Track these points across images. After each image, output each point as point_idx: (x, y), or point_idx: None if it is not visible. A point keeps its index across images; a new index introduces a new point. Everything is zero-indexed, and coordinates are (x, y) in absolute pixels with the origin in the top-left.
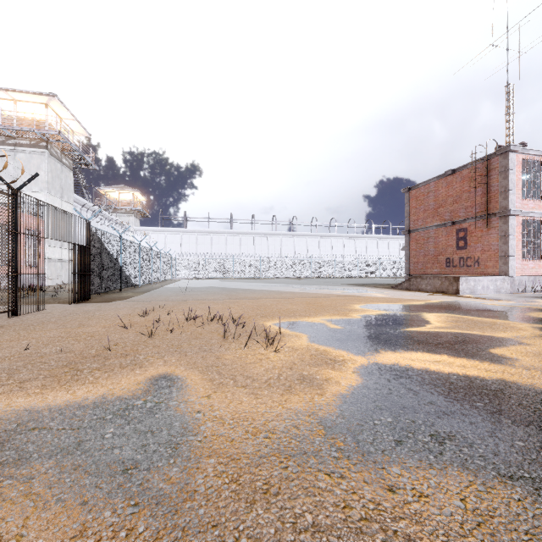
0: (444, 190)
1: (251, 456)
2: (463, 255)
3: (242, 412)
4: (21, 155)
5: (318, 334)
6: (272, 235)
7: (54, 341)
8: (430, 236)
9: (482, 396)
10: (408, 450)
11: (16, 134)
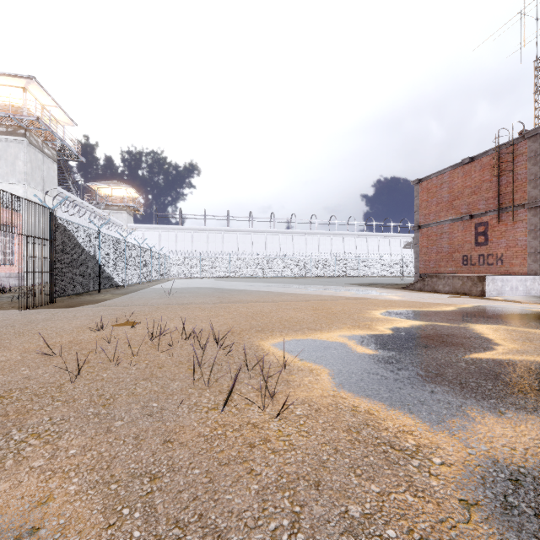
0: (460, 180)
1: None
2: (483, 252)
3: None
4: None
5: (344, 366)
6: (270, 233)
7: None
8: (444, 232)
9: None
10: None
11: None
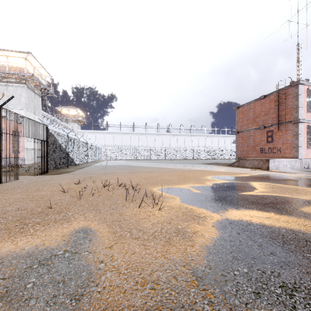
0: (259, 107)
1: (139, 309)
2: (271, 146)
3: (134, 262)
4: (11, 88)
5: (186, 196)
6: (157, 135)
7: (17, 201)
8: (251, 135)
9: (308, 248)
10: (266, 304)
11: (8, 75)
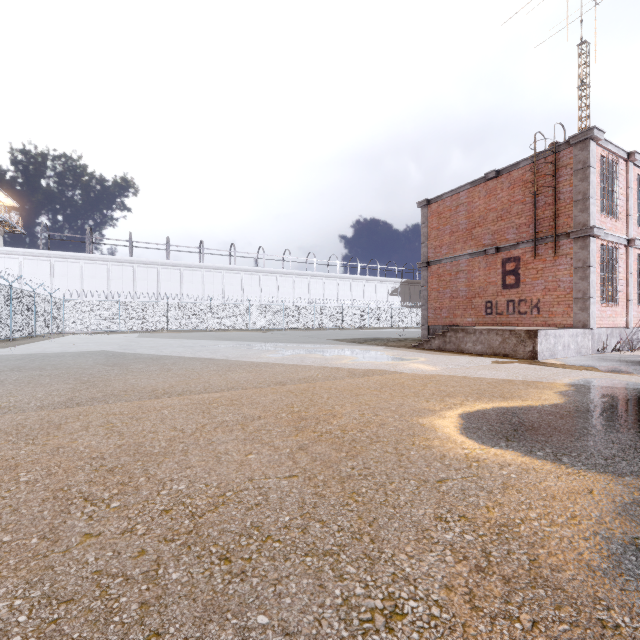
0: (482, 201)
1: None
2: (514, 297)
3: None
4: None
5: None
6: (229, 271)
7: None
8: (461, 270)
9: None
10: None
11: None
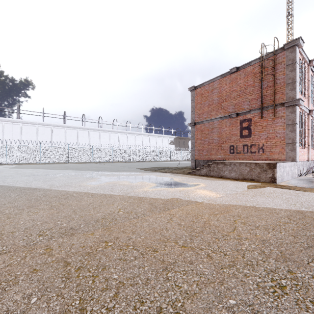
0: (228, 86)
1: None
2: (247, 142)
3: None
4: None
5: None
6: (81, 129)
7: None
8: (214, 127)
9: None
10: None
11: None
